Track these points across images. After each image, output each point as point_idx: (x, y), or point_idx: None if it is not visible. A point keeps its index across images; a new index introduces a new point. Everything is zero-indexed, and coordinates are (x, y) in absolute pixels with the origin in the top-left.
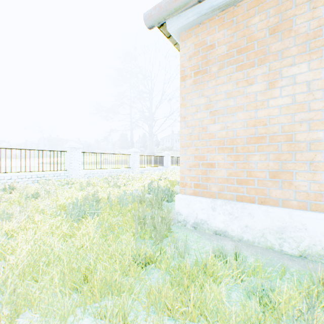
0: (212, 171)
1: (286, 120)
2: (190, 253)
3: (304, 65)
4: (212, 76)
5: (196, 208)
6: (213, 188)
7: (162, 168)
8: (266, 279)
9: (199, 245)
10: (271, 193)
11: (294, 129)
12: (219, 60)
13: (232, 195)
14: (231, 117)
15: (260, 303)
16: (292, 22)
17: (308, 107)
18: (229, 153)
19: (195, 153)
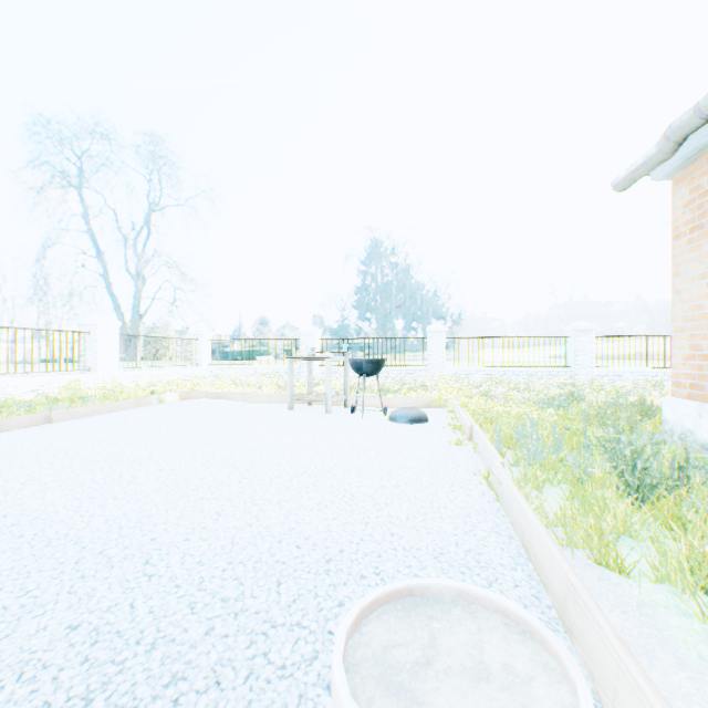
0: (707, 366)
1: None
2: None
3: None
4: (707, 233)
5: (681, 414)
6: None
7: None
8: None
9: None
10: None
11: None
12: None
13: None
14: None
15: None
16: None
17: None
18: None
19: (688, 341)
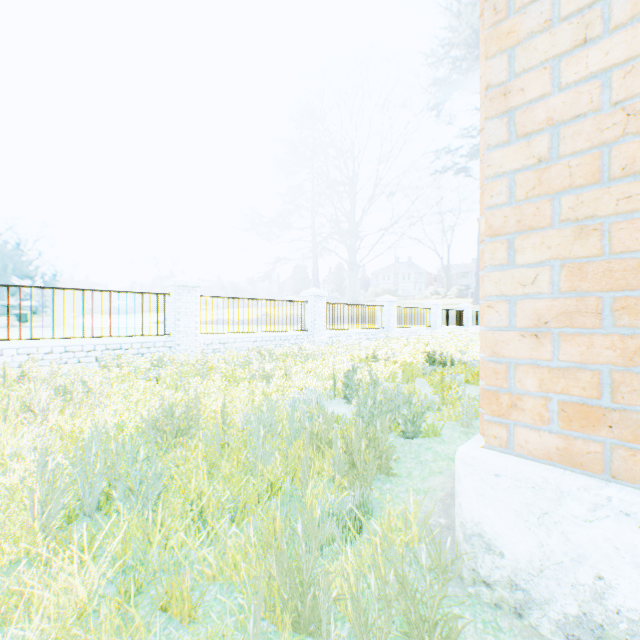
0: None
1: None
2: None
3: None
4: None
5: (594, 545)
6: None
7: (378, 333)
8: None
9: None
10: None
11: None
12: None
13: None
14: None
15: None
16: None
17: None
18: None
19: (574, 253)
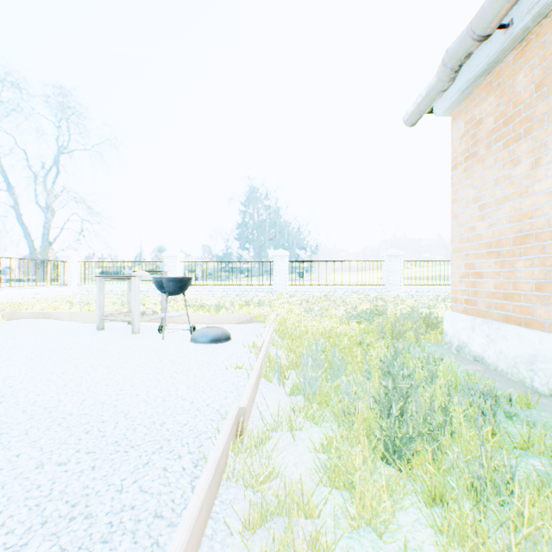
0: (479, 283)
1: (550, 210)
2: None
3: None
4: (479, 160)
5: (458, 327)
6: (480, 304)
7: None
8: None
9: None
10: (535, 312)
11: None
12: (486, 138)
13: (497, 314)
14: (496, 212)
15: None
16: None
17: None
18: (495, 258)
19: (464, 260)
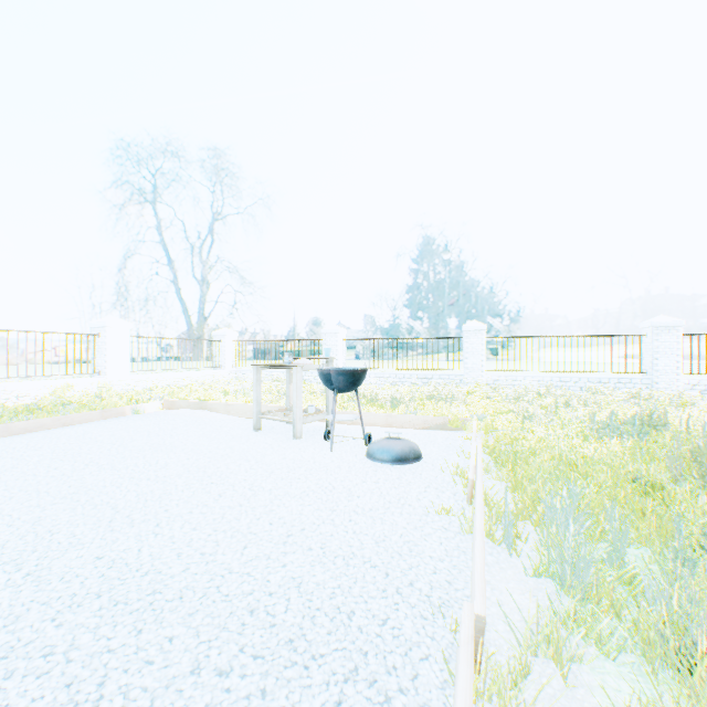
0: None
1: None
2: None
3: None
4: None
5: None
6: None
7: None
8: None
9: None
10: None
11: None
12: None
13: None
14: None
15: None
16: None
17: None
18: None
19: None
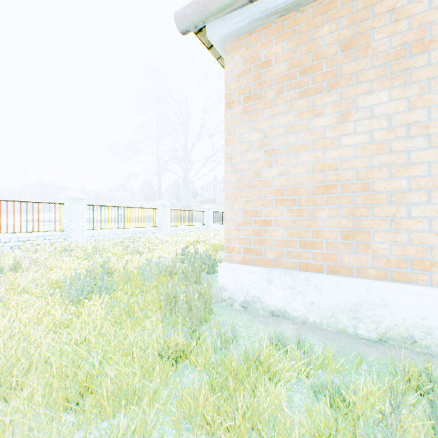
0: (268, 231)
1: (362, 164)
2: (239, 343)
3: (383, 93)
4: (268, 103)
5: (246, 281)
6: (270, 253)
7: (201, 228)
8: (337, 373)
9: (251, 332)
10: (343, 259)
11: (372, 176)
12: (277, 82)
13: (293, 263)
14: (292, 159)
15: (331, 406)
16: (369, 37)
17: (388, 147)
18: (289, 206)
19: (245, 207)
